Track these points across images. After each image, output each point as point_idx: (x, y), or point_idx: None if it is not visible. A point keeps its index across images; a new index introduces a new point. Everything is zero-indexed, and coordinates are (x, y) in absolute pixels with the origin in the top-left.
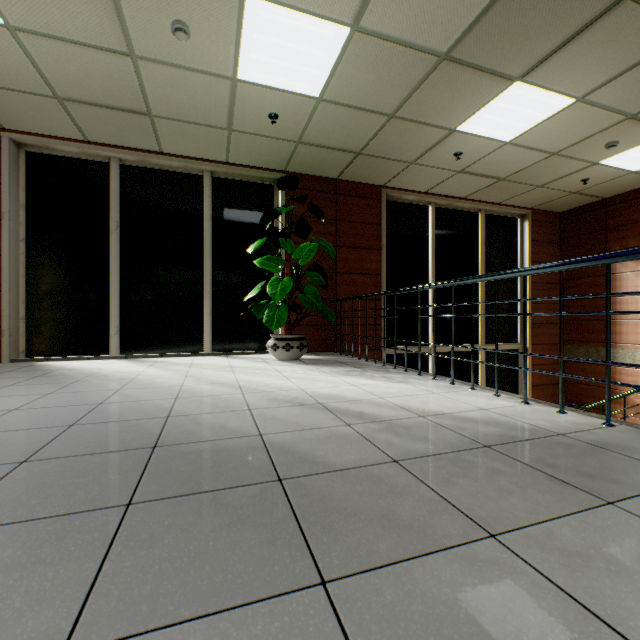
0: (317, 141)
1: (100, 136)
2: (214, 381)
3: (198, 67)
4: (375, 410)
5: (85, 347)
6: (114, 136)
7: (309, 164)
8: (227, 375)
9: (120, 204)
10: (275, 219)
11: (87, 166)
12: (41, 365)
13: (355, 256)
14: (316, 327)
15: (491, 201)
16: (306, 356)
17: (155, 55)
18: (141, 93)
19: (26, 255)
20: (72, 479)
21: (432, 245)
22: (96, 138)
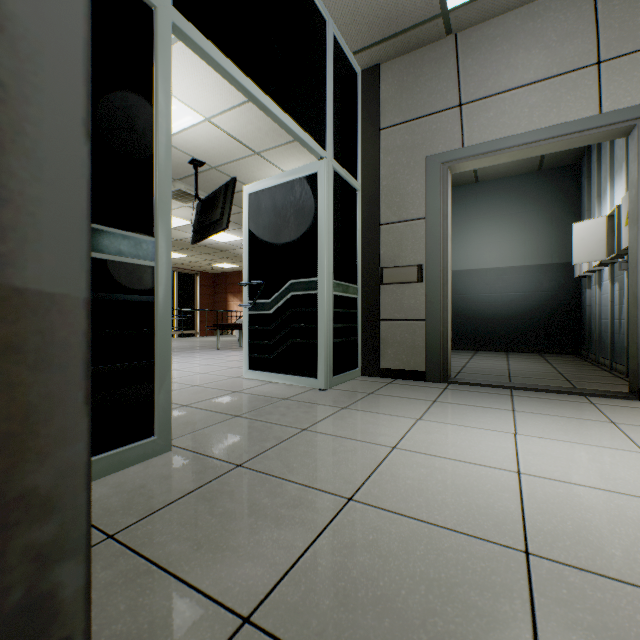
0: None
1: None
2: None
3: None
4: None
5: None
6: None
7: None
8: None
9: None
10: None
11: None
12: None
13: None
14: None
15: (181, 268)
16: None
17: None
18: None
19: None
20: None
21: None
22: None
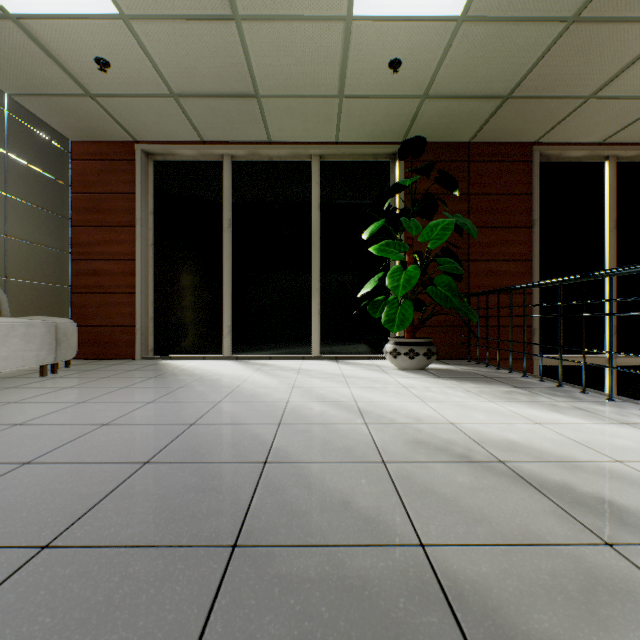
0: (449, 90)
1: (213, 133)
2: (325, 397)
3: (306, 12)
4: (636, 499)
5: (201, 347)
6: (225, 131)
7: (434, 127)
8: (340, 389)
9: (232, 202)
10: (391, 201)
11: (203, 167)
12: (163, 364)
13: (494, 238)
14: (442, 328)
15: None
16: (432, 365)
17: (259, 9)
18: (247, 69)
19: (154, 259)
20: (71, 637)
21: (611, 215)
22: (210, 136)
